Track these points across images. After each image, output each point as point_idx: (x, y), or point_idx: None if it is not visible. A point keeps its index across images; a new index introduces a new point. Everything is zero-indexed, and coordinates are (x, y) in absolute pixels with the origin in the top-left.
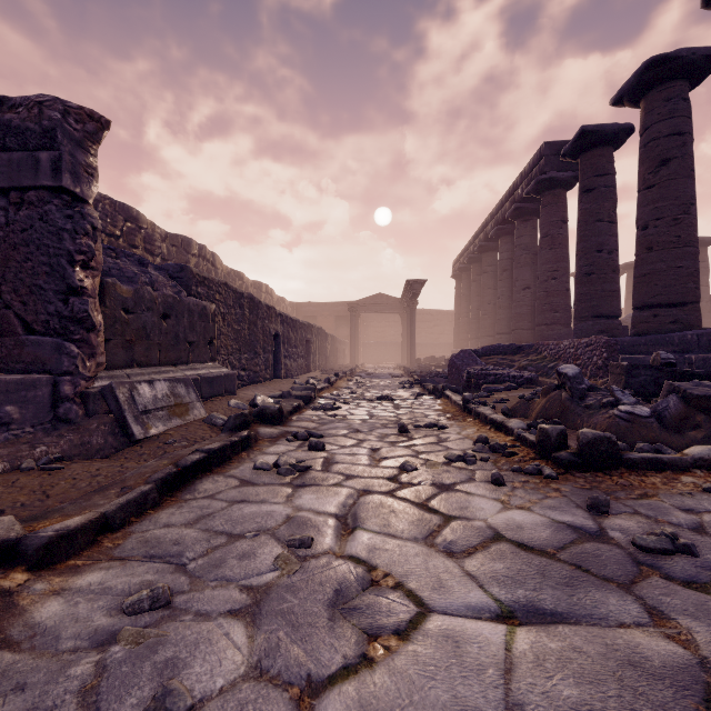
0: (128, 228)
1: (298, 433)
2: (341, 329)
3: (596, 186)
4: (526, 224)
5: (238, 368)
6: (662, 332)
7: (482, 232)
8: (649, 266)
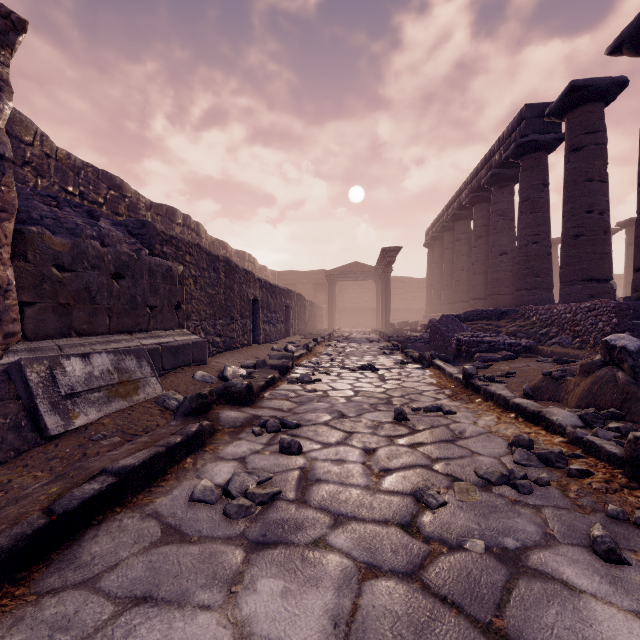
0: (111, 196)
1: (267, 423)
2: (319, 295)
3: (585, 143)
4: (502, 190)
5: (212, 334)
6: None
7: (456, 201)
8: None
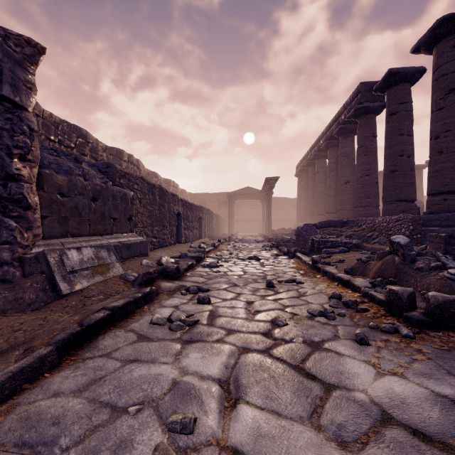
0: (79, 142)
1: (190, 288)
2: (222, 210)
3: (398, 110)
4: (346, 139)
5: (151, 236)
6: (450, 211)
7: (316, 145)
8: (440, 164)
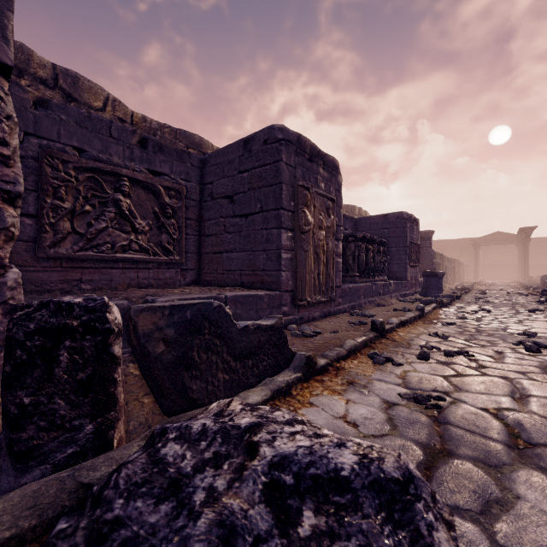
0: None
1: (478, 292)
2: (464, 256)
3: None
4: None
5: None
6: None
7: None
8: None
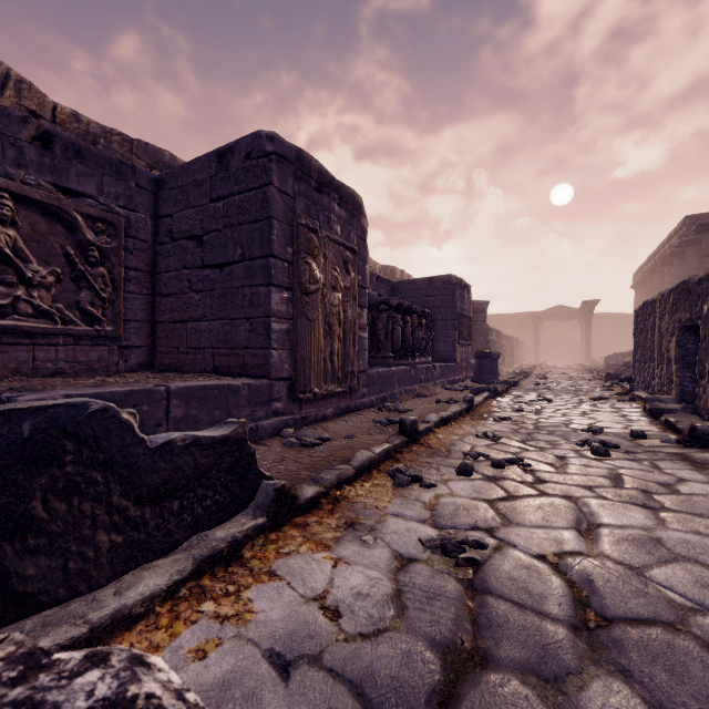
0: None
1: (538, 377)
2: (524, 334)
3: None
4: (681, 262)
5: None
6: None
7: (652, 259)
8: None
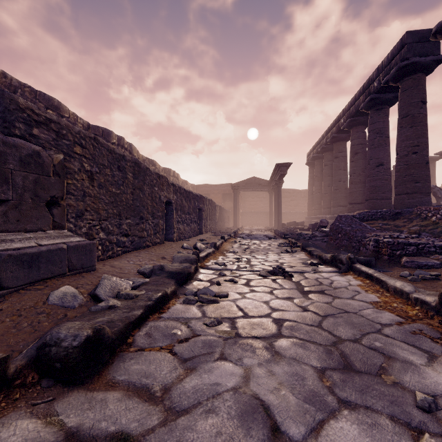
0: None
1: None
2: (226, 202)
3: None
4: (379, 112)
5: (117, 234)
6: None
7: (334, 126)
8: None
